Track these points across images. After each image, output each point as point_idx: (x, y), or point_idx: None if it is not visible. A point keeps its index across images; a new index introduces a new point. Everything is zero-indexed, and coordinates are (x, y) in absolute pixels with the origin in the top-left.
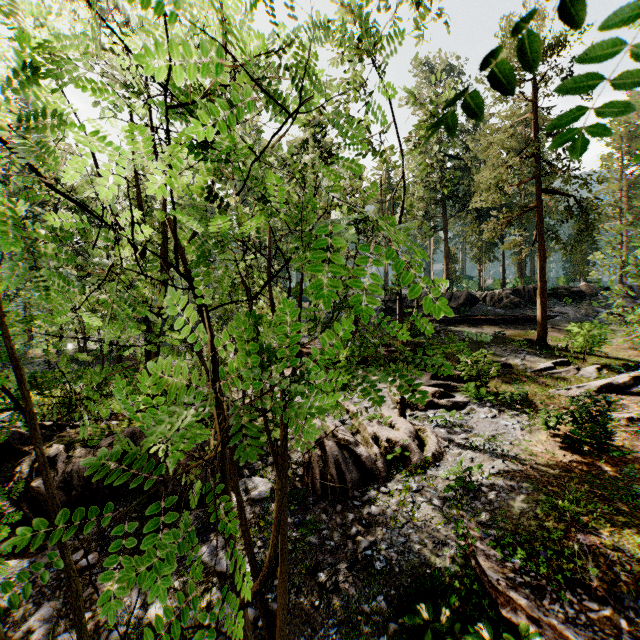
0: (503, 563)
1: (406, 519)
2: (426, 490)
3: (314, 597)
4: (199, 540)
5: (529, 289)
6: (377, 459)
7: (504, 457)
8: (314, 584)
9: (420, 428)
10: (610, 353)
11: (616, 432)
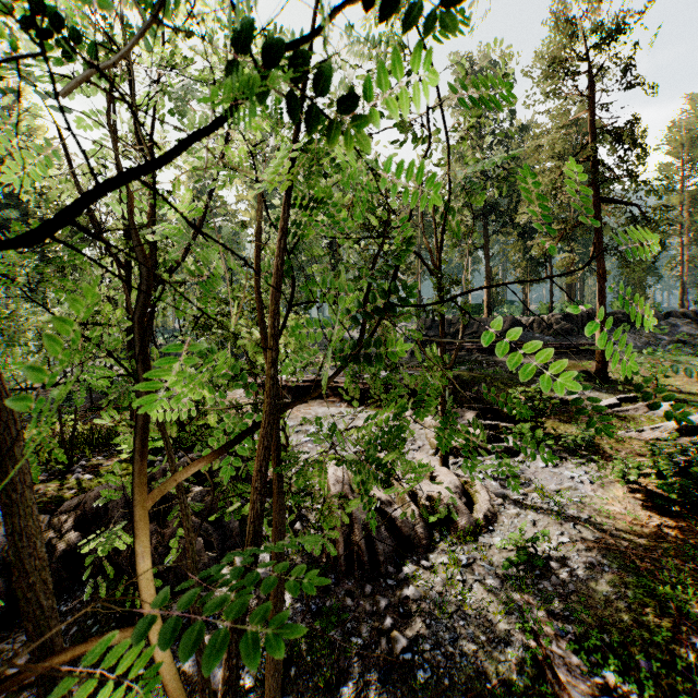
0: (591, 678)
1: (455, 605)
2: (479, 564)
3: None
4: None
5: (582, 314)
6: (416, 522)
7: (574, 520)
8: None
9: (467, 481)
10: (682, 387)
11: None
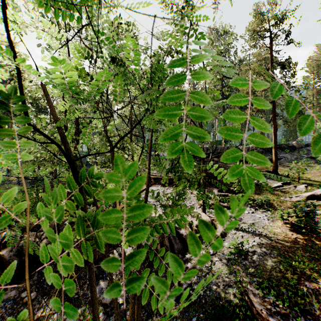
0: (263, 299)
1: (207, 271)
2: (218, 254)
3: (157, 318)
4: None
5: None
6: None
7: (260, 235)
8: (157, 310)
9: (213, 219)
10: (311, 178)
11: (320, 222)
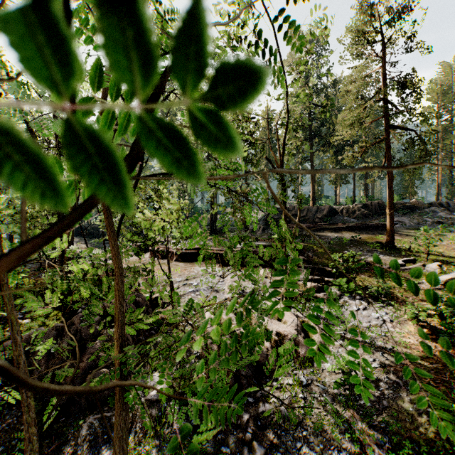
0: None
1: (299, 418)
2: (315, 384)
3: None
4: (89, 454)
5: (375, 204)
6: (268, 353)
7: (382, 349)
8: None
9: (304, 320)
10: (444, 252)
11: None
